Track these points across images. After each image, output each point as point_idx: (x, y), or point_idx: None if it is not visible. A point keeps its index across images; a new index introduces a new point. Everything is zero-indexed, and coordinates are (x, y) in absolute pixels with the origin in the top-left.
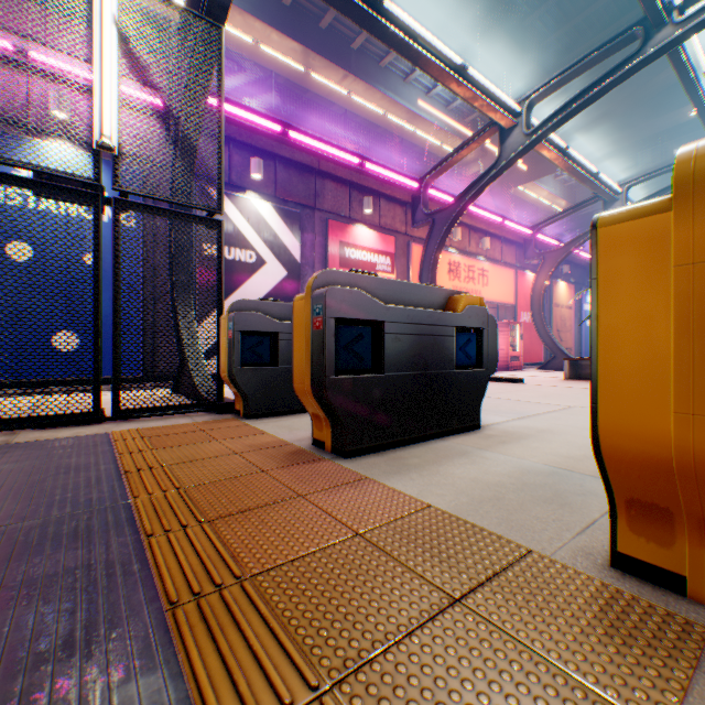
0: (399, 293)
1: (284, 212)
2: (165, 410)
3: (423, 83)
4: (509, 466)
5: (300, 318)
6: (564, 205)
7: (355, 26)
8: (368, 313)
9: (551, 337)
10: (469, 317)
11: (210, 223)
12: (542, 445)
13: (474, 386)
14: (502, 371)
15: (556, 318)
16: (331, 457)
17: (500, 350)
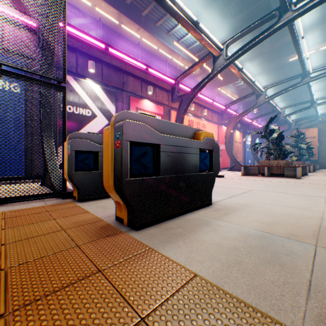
0: (168, 128)
1: (107, 90)
2: (27, 198)
3: (176, 36)
4: (236, 232)
5: (107, 141)
6: (237, 97)
7: (144, 4)
8: (150, 139)
9: (233, 156)
10: (206, 144)
11: (58, 87)
12: (248, 215)
13: (208, 181)
14: None
15: (235, 147)
16: (126, 230)
17: None
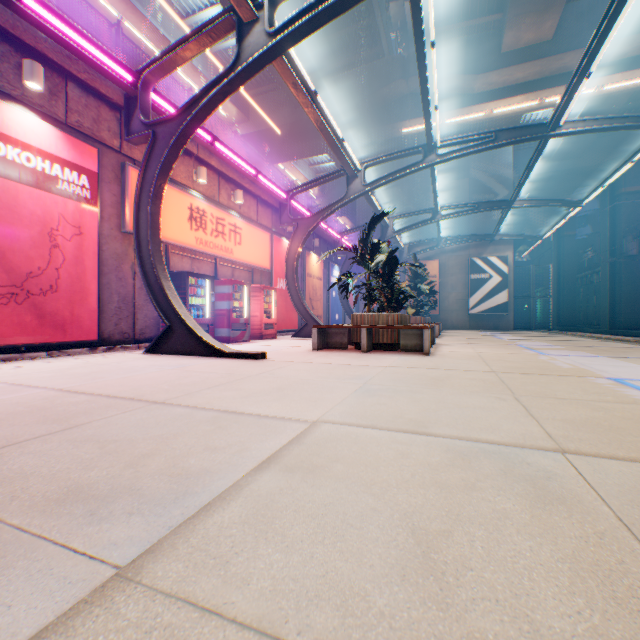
0: None
1: None
2: None
3: (174, 3)
4: None
5: None
6: (317, 193)
7: None
8: None
9: (304, 304)
10: None
11: None
12: None
13: None
14: (257, 340)
15: (310, 288)
16: None
17: (255, 317)
